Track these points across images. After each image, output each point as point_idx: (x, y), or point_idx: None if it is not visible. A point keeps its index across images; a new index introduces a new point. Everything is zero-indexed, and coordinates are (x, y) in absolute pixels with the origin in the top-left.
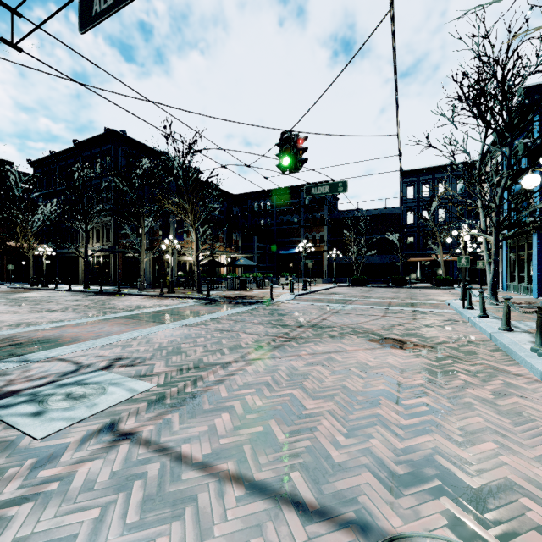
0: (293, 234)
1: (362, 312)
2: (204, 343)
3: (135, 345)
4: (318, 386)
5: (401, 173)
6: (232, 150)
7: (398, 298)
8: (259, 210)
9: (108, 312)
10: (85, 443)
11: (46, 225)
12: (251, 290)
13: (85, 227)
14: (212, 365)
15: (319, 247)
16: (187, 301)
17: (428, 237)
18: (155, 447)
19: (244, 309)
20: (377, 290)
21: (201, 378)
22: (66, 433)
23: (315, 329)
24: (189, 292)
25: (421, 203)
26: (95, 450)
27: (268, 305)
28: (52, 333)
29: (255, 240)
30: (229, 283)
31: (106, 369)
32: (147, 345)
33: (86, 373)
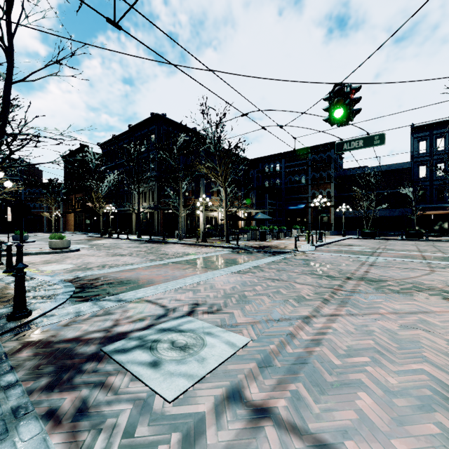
0: (300, 191)
1: (401, 265)
2: (265, 292)
3: (202, 291)
4: (448, 362)
5: (412, 128)
6: (277, 110)
7: (426, 251)
8: (269, 172)
9: (163, 257)
10: (221, 416)
11: (109, 190)
12: (270, 241)
13: (138, 190)
14: (292, 319)
15: (326, 203)
16: (221, 250)
17: (448, 190)
18: (310, 439)
19: (276, 258)
20: (393, 243)
21: (291, 334)
22: (193, 396)
23: (367, 282)
24: (218, 242)
25: (435, 157)
26: (238, 432)
27: (296, 255)
28: (130, 274)
29: (267, 198)
30: (250, 234)
31: (191, 315)
32: (213, 291)
33: (176, 318)
